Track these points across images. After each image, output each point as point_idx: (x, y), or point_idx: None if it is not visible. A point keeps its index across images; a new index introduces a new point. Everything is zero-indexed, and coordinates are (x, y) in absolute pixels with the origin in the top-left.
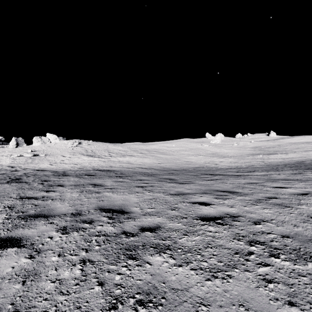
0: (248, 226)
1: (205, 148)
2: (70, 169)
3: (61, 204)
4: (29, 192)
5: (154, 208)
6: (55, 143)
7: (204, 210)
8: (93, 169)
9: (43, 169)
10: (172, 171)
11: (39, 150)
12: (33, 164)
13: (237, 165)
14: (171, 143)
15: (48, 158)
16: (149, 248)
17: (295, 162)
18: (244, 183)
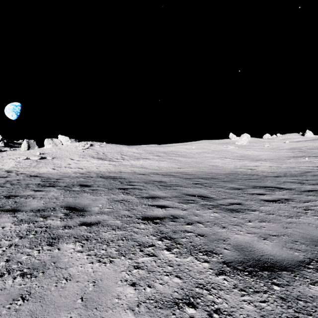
0: None
1: (231, 150)
2: (70, 175)
3: None
4: None
5: None
6: (66, 145)
7: None
8: (97, 175)
9: (37, 175)
10: (198, 179)
11: (48, 153)
12: (35, 168)
13: (282, 170)
14: (191, 144)
15: (54, 161)
16: None
17: None
18: None
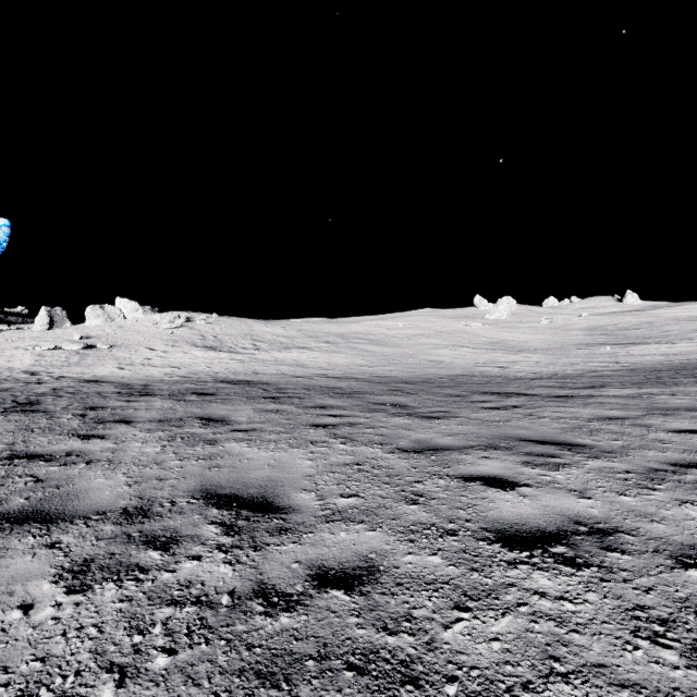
0: (664, 574)
1: (475, 332)
2: (161, 379)
3: (106, 476)
4: (40, 439)
5: (357, 495)
6: (134, 320)
7: (502, 507)
8: (214, 379)
9: (99, 380)
10: (399, 384)
11: (99, 336)
12: (81, 366)
13: (553, 369)
14: (396, 318)
15: (116, 354)
16: (340, 674)
17: None
18: (589, 418)
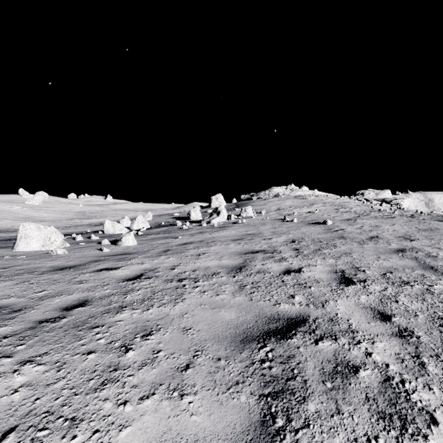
0: None
1: (17, 211)
2: None
3: None
4: None
5: None
6: None
7: (5, 235)
8: None
9: None
10: None
11: None
12: None
13: None
14: None
15: None
16: None
17: (89, 224)
18: None
